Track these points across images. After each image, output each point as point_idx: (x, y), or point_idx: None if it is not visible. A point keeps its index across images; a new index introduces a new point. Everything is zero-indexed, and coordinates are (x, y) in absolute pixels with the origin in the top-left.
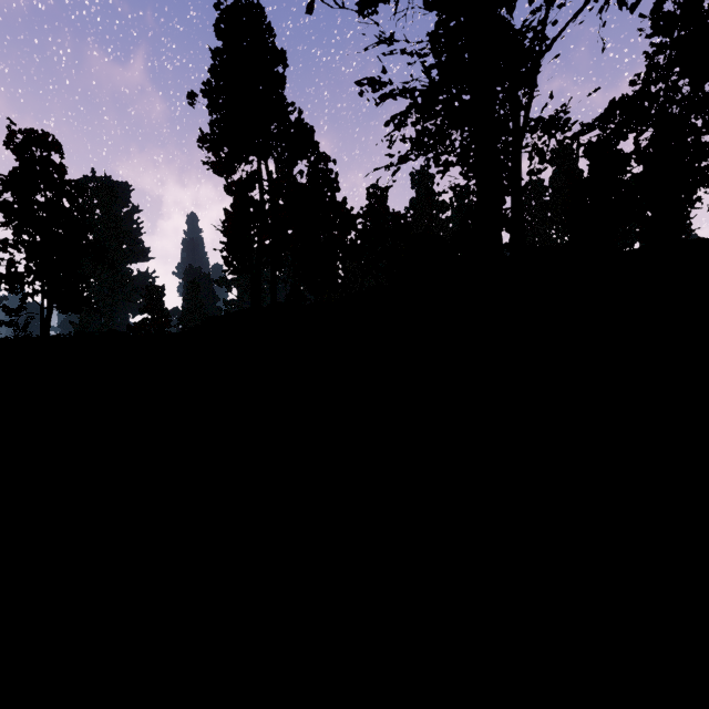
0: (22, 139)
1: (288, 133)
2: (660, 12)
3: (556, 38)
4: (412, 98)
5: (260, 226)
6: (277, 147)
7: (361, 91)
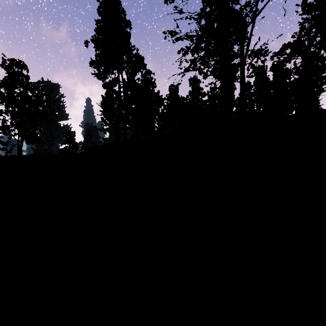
0: (9, 63)
1: (132, 59)
2: (306, 3)
3: (262, 9)
4: (191, 39)
5: (119, 103)
6: (127, 66)
7: (166, 37)
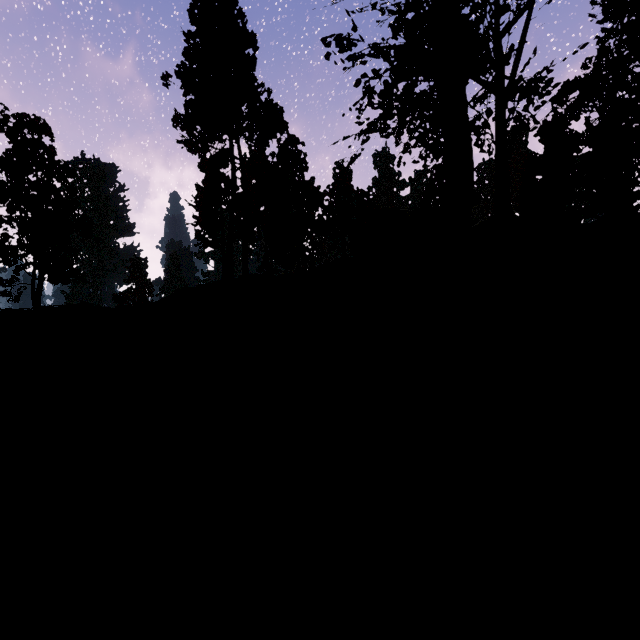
0: (15, 122)
1: (258, 112)
2: None
3: None
4: (384, 56)
5: (231, 201)
6: (248, 127)
7: (329, 53)
